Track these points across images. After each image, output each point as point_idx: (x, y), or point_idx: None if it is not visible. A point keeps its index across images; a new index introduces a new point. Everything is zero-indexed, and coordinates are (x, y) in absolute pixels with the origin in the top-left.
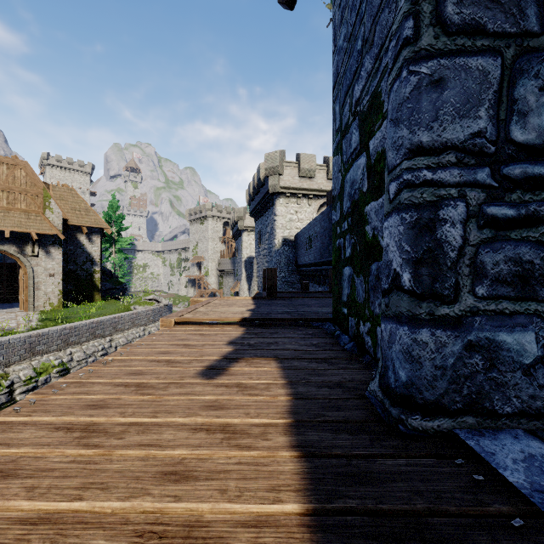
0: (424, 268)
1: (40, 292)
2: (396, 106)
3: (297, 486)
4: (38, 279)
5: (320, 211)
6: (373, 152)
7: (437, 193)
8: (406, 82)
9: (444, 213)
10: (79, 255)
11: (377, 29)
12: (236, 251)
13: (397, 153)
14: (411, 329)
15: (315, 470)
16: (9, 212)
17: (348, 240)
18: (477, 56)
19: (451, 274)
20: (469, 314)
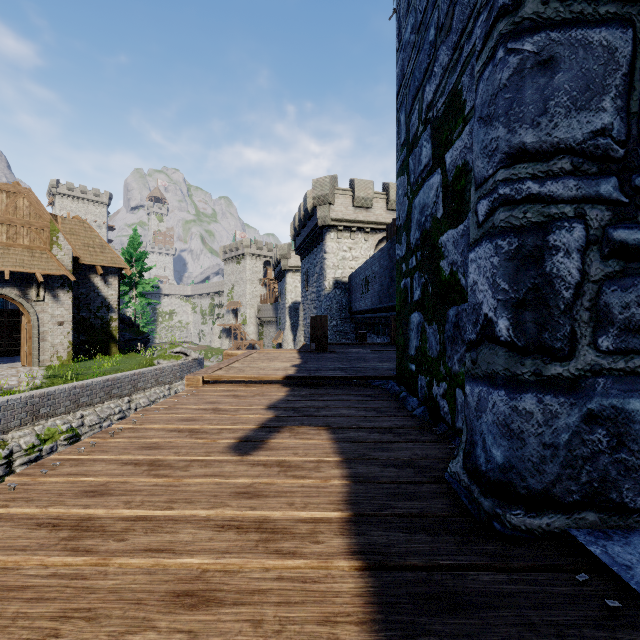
0: (528, 312)
1: (46, 344)
2: (488, 99)
3: (361, 616)
4: (44, 328)
5: (378, 247)
6: (451, 167)
7: (546, 211)
8: (503, 65)
9: (555, 239)
10: (93, 300)
11: (457, 10)
12: (279, 295)
13: (489, 161)
14: (510, 394)
15: (384, 590)
16: (10, 248)
17: (416, 280)
18: (600, 27)
19: (565, 321)
20: (589, 374)
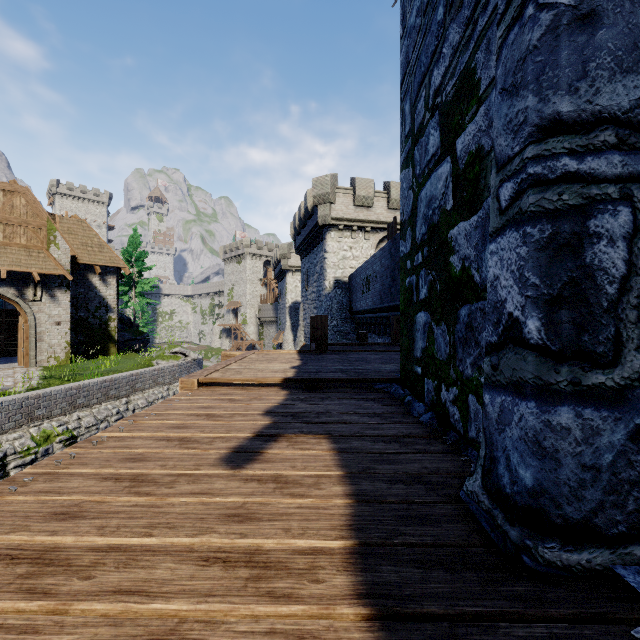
0: (564, 310)
1: (43, 344)
2: (513, 66)
3: None
4: (41, 328)
5: (379, 247)
6: (462, 154)
7: (585, 192)
8: (533, 23)
9: (596, 224)
10: (91, 300)
11: None
12: (279, 295)
13: (515, 137)
14: (542, 406)
15: None
16: (6, 247)
17: (422, 278)
18: None
19: (609, 321)
20: (637, 383)
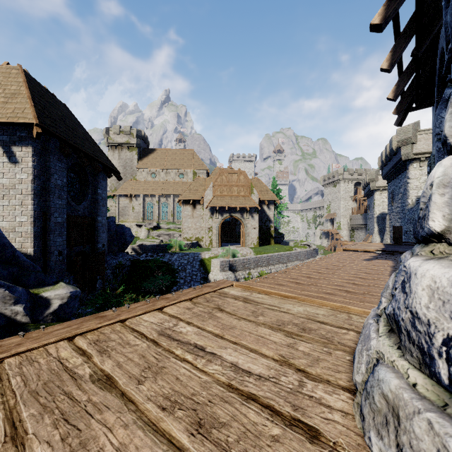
0: None
1: (249, 237)
2: None
3: (390, 269)
4: (248, 230)
5: None
6: None
7: None
8: None
9: None
10: (263, 217)
11: None
12: (368, 208)
13: None
14: None
15: (395, 269)
16: (238, 197)
17: None
18: None
19: None
20: None
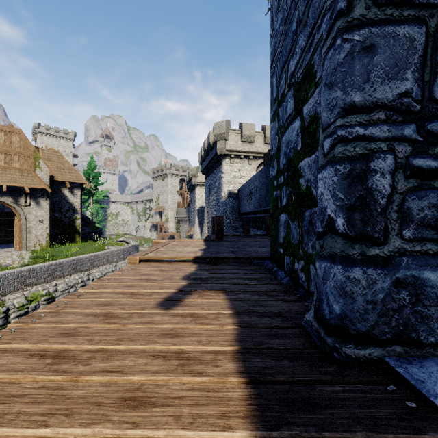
0: (357, 213)
1: (31, 235)
2: (330, 71)
3: (245, 412)
4: (30, 224)
5: (258, 169)
6: (306, 116)
7: (368, 147)
8: (340, 49)
9: (374, 165)
10: (63, 205)
11: (310, 10)
12: (190, 202)
13: (331, 112)
14: (345, 267)
15: (261, 396)
16: (6, 170)
17: (284, 192)
18: (404, 25)
19: (381, 219)
20: (397, 254)
